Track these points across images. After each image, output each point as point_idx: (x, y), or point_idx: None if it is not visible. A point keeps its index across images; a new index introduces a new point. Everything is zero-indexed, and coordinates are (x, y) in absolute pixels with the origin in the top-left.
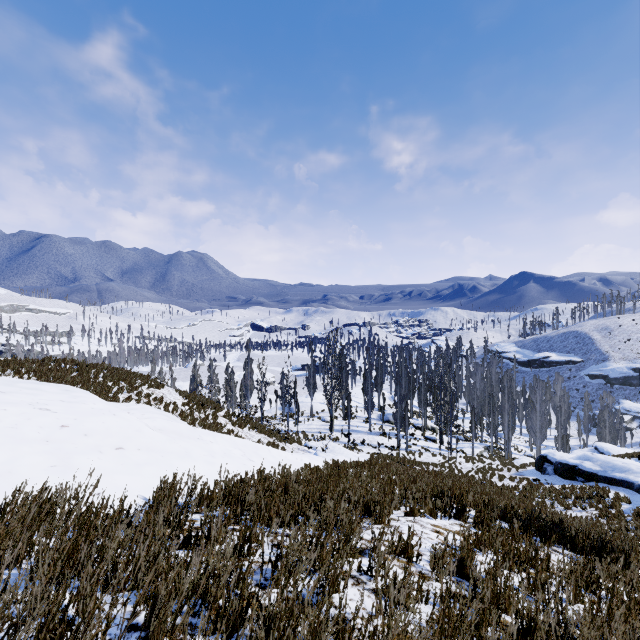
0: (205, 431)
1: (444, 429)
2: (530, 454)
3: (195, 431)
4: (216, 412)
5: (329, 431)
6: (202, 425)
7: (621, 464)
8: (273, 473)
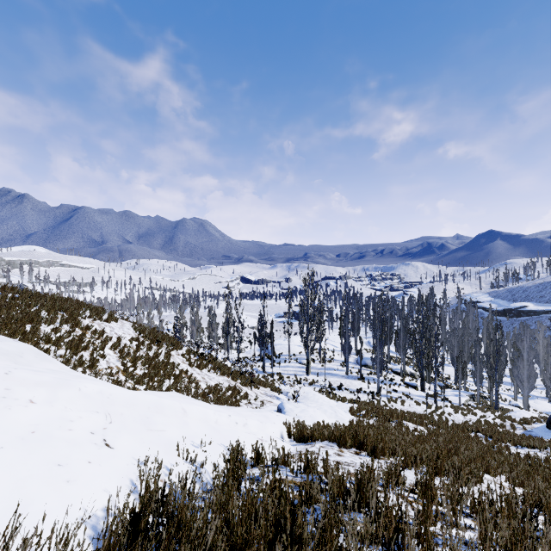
0: (36, 378)
1: None
2: (516, 404)
3: (2, 378)
4: (173, 350)
5: (305, 373)
6: (146, 364)
7: None
8: (139, 481)
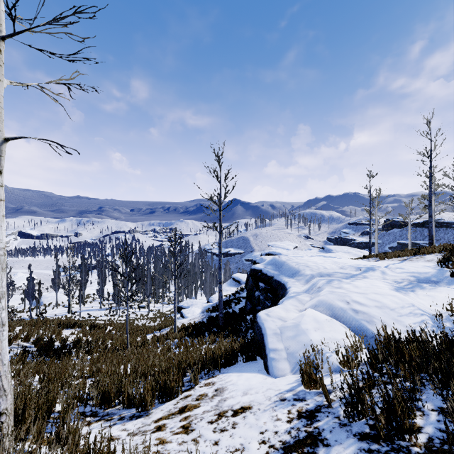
0: None
1: (158, 300)
2: None
3: None
4: None
5: (68, 313)
6: None
7: (194, 302)
8: None
